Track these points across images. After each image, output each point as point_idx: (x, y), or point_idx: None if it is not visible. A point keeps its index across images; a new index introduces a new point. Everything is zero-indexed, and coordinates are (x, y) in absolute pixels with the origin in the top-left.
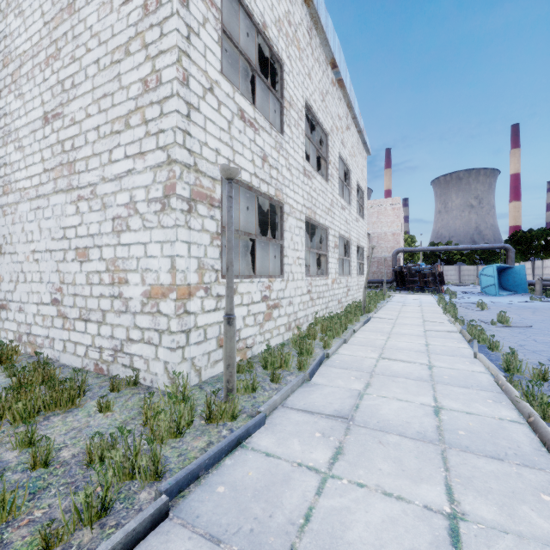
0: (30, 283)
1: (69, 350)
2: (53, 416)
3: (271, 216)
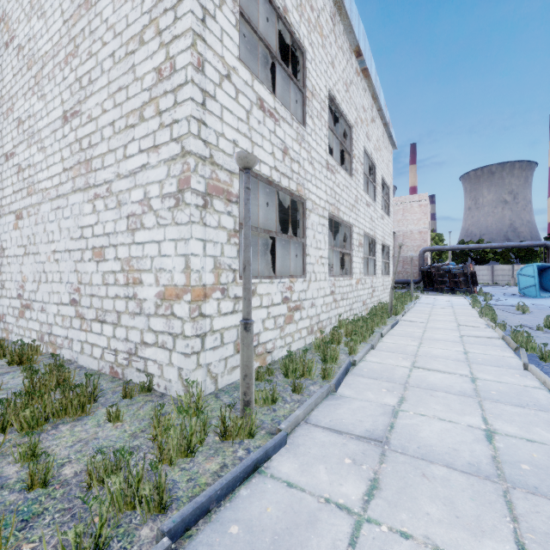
0: (51, 283)
1: (86, 351)
2: (62, 424)
3: (292, 214)
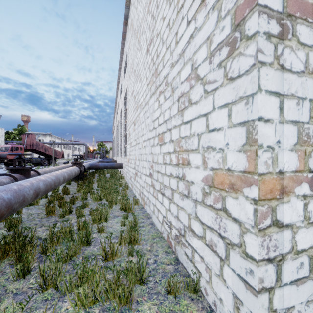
0: (143, 161)
1: (155, 213)
2: (107, 312)
3: None
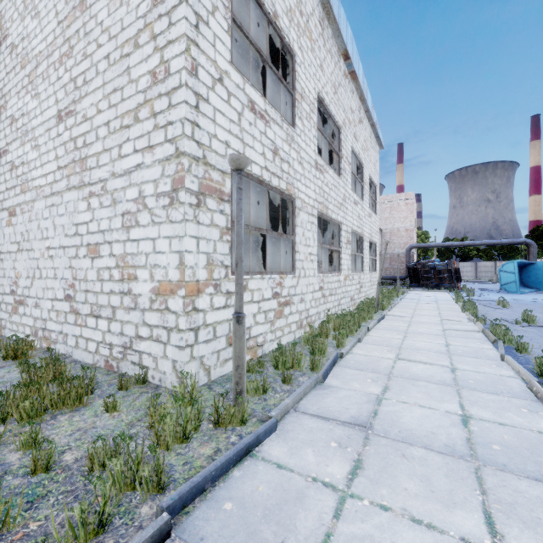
0: (45, 279)
1: (81, 346)
2: (60, 415)
3: (282, 212)
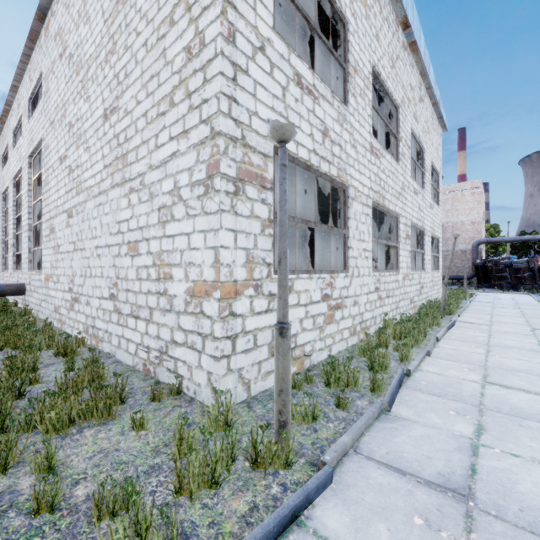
0: (94, 277)
1: (122, 346)
2: (87, 428)
3: (331, 206)
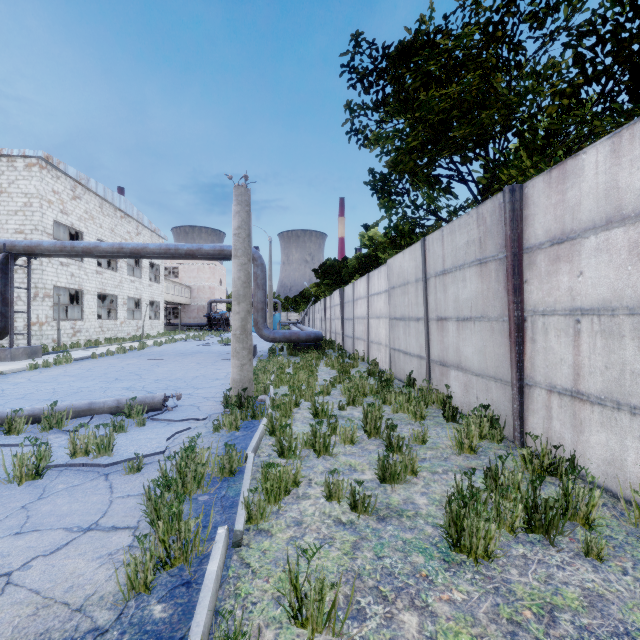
0: None
1: None
2: None
3: None
